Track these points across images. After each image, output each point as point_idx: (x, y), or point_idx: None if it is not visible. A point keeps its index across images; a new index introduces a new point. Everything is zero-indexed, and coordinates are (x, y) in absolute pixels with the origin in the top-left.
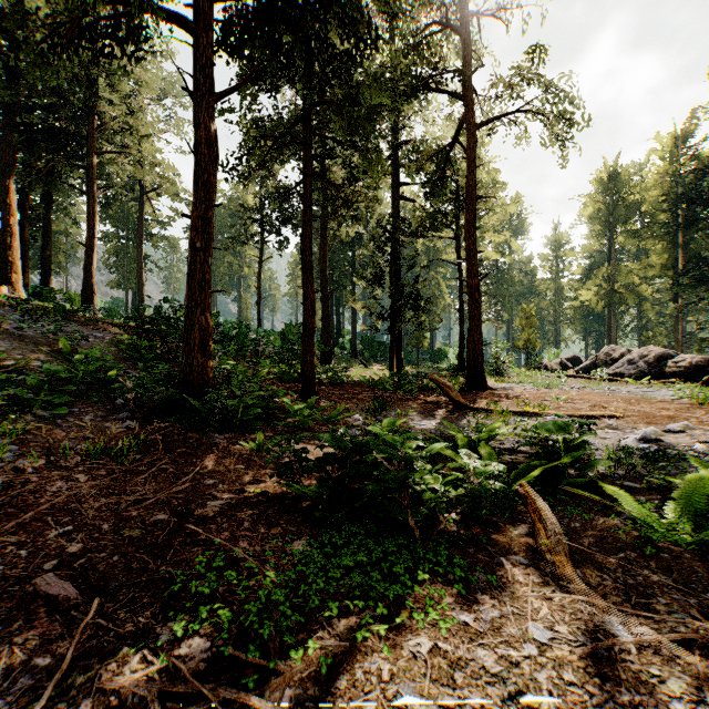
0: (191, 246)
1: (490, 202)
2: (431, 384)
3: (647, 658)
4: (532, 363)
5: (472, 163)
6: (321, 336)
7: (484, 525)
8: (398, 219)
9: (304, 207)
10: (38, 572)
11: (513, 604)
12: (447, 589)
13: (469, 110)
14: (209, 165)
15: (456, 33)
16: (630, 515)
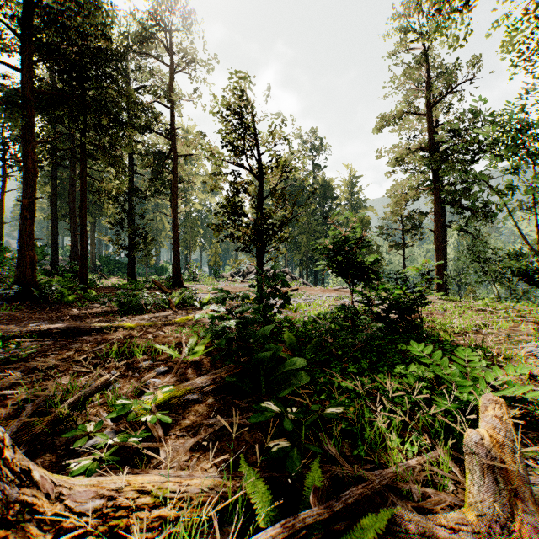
0: (23, 216)
1: (191, 183)
2: (154, 286)
3: (180, 313)
4: (217, 275)
5: (176, 174)
6: (71, 256)
7: (162, 310)
8: (133, 188)
9: (81, 193)
10: (54, 319)
11: (163, 312)
12: (151, 313)
13: (174, 147)
14: (35, 178)
15: (168, 107)
16: (193, 304)
